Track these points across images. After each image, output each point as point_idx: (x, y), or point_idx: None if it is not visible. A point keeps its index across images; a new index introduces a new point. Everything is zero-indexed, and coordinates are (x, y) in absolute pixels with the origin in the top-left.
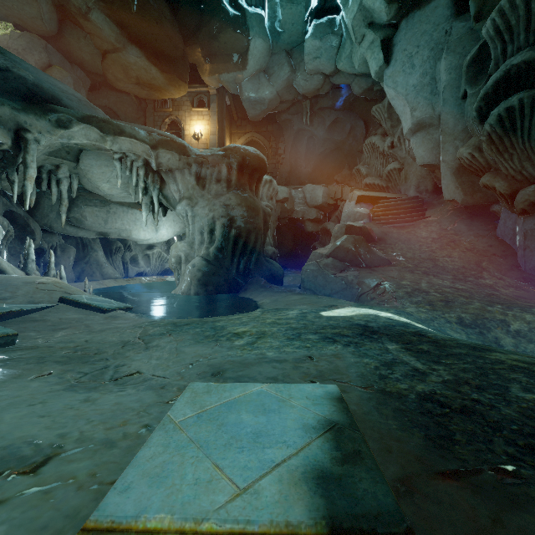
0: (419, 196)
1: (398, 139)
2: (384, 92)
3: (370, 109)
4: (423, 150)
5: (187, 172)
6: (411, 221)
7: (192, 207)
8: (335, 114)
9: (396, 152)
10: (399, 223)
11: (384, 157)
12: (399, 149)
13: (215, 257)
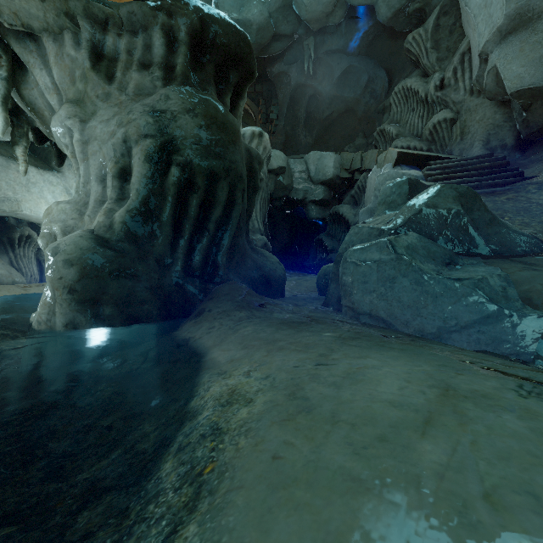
0: (491, 155)
1: (453, 72)
2: (424, 13)
3: (396, 51)
4: (521, 65)
5: (70, 39)
6: (503, 184)
7: (83, 122)
8: (347, 61)
9: (447, 95)
10: (481, 189)
11: (424, 107)
12: (454, 88)
13: (126, 233)
